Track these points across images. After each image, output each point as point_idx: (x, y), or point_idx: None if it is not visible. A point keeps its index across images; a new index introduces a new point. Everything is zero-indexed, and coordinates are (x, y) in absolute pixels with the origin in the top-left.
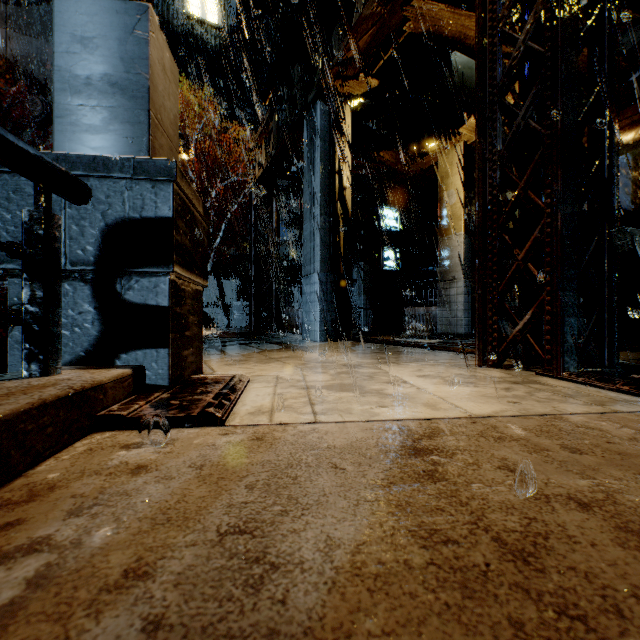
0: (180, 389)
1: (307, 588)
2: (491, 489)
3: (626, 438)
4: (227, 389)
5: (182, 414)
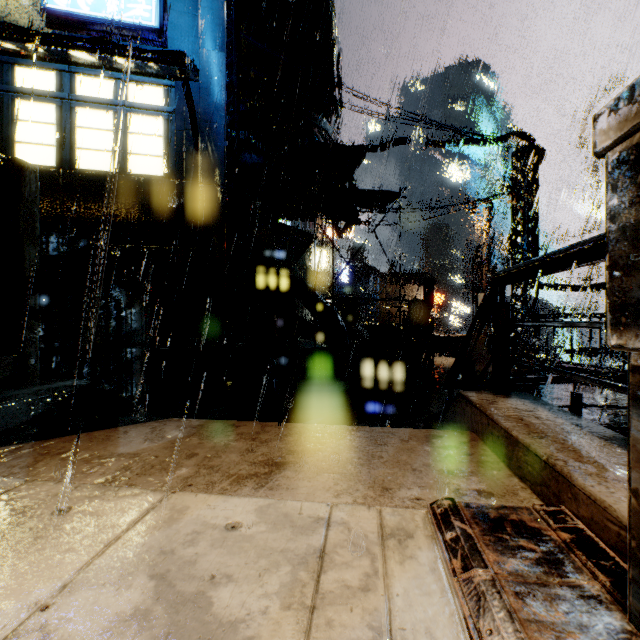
0: (622, 632)
1: (359, 434)
2: (277, 445)
3: (136, 457)
4: (482, 581)
5: (474, 504)
